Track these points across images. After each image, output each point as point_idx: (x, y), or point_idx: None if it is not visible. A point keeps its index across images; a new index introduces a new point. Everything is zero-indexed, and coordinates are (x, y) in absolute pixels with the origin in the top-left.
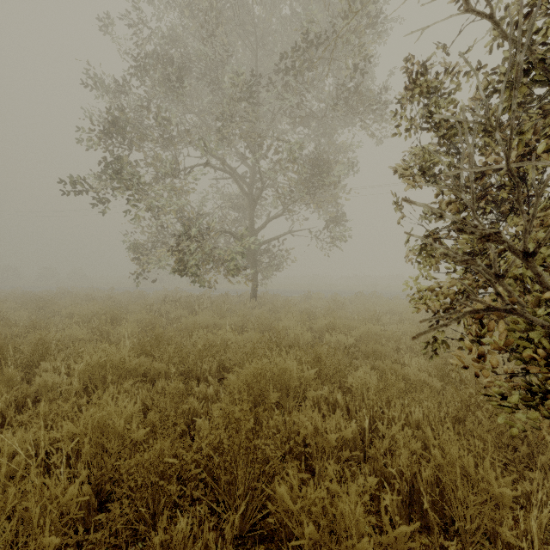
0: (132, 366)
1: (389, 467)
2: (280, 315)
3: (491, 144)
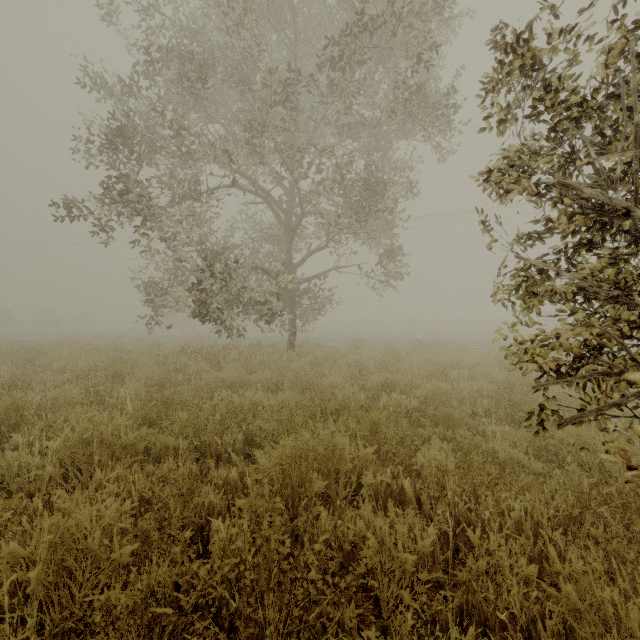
0: (130, 441)
1: (492, 604)
2: (324, 370)
3: (632, 133)
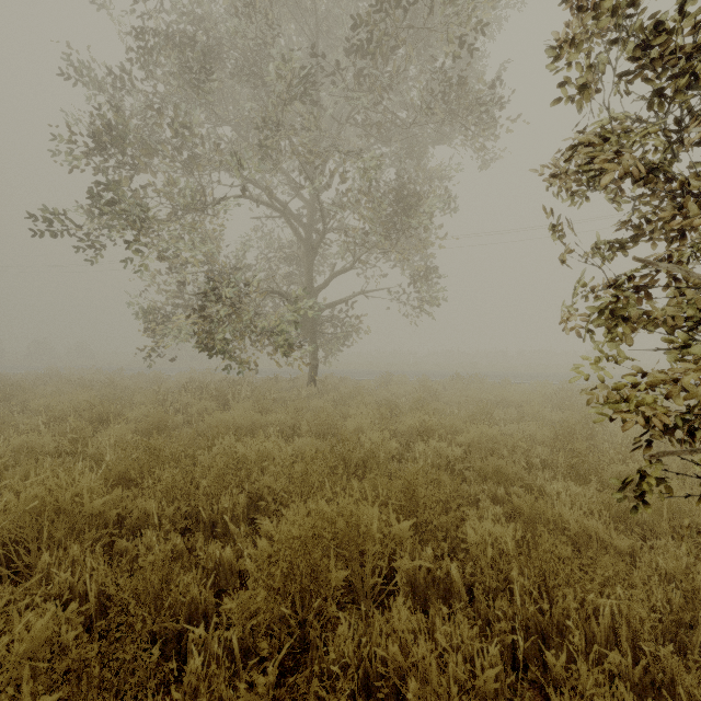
0: (95, 509)
1: None
2: (349, 410)
3: None
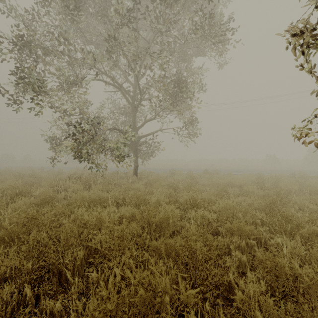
0: None
1: None
2: (153, 190)
3: None
